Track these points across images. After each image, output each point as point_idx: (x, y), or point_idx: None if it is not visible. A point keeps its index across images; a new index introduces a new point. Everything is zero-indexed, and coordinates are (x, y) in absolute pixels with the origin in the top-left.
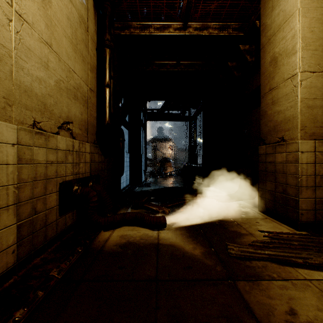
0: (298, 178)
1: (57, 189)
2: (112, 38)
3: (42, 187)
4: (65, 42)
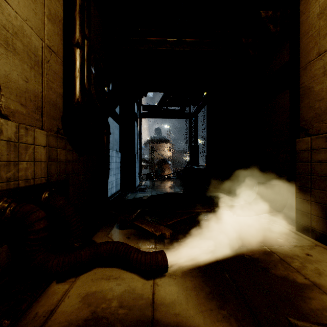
0: None
1: None
2: None
3: None
4: None
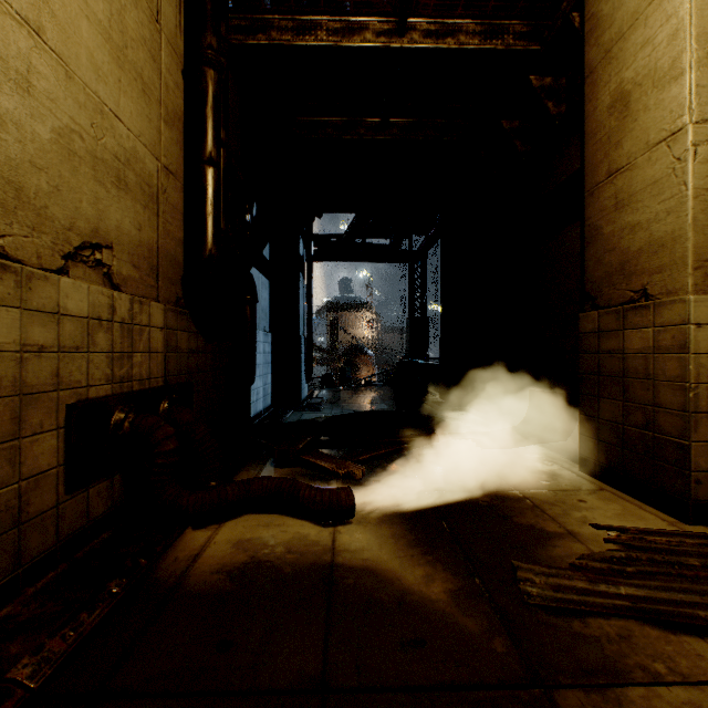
0: (689, 390)
1: (60, 420)
2: (222, 45)
3: (5, 417)
4: (89, 32)
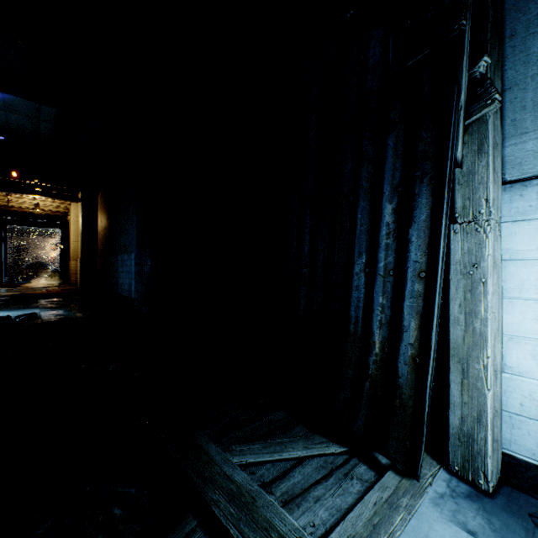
0: (71, 271)
1: None
2: None
3: None
4: None
